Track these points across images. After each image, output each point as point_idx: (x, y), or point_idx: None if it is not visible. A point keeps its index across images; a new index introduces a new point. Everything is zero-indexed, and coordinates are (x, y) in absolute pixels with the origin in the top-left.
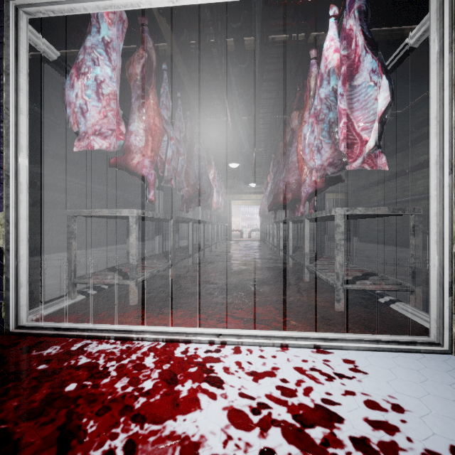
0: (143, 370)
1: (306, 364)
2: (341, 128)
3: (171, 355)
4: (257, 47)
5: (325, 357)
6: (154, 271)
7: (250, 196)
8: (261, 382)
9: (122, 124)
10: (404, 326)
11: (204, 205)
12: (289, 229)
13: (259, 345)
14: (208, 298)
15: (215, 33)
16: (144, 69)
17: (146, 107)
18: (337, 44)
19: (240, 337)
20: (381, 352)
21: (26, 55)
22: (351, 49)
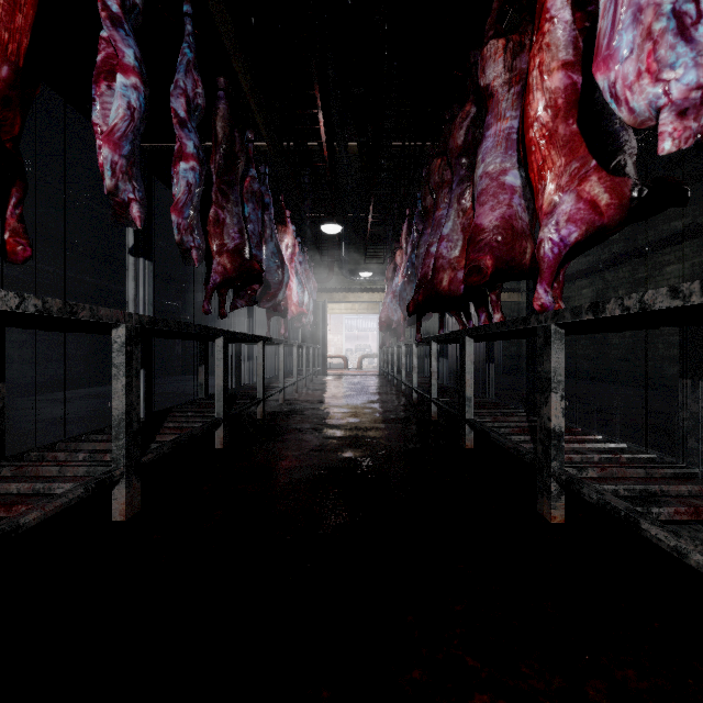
0: None
1: None
2: None
3: None
4: None
5: None
6: None
7: (361, 296)
8: None
9: None
10: None
11: (268, 304)
12: (465, 355)
13: None
14: None
15: None
16: None
17: None
18: None
19: None
20: None
21: None
22: None
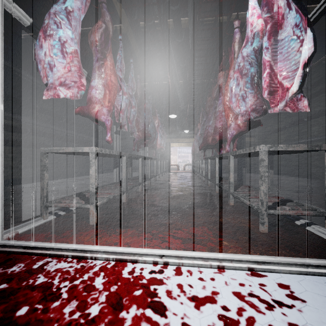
0: (92, 292)
1: (244, 288)
2: (265, 78)
3: (119, 275)
4: (191, 25)
5: (261, 280)
6: (110, 196)
7: (184, 140)
8: (203, 309)
9: (83, 78)
10: (324, 248)
11: (150, 145)
12: (216, 163)
13: (198, 266)
14: (153, 219)
15: (158, 10)
16: (103, 37)
17: (104, 67)
18: (258, 12)
19: (181, 258)
20: (312, 276)
21: (1, 17)
22: (273, 11)
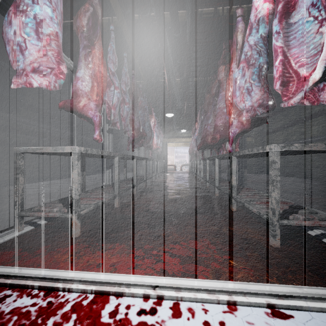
0: None
1: None
2: (276, 66)
3: (96, 319)
4: (188, 19)
5: (286, 325)
6: (99, 202)
7: (182, 139)
8: None
9: (63, 65)
10: None
11: (146, 145)
12: (215, 164)
13: (202, 301)
14: (147, 230)
15: None
16: (90, 21)
17: (92, 56)
18: None
19: (179, 290)
20: None
21: None
22: None
